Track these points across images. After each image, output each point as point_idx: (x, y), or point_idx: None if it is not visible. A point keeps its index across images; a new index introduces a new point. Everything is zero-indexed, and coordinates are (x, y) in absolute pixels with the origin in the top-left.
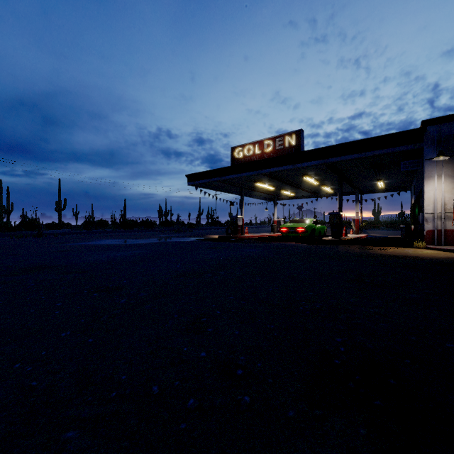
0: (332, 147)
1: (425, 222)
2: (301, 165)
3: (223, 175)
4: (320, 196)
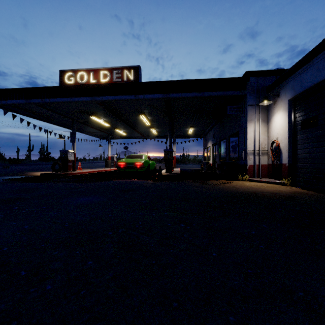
0: (174, 82)
1: (248, 158)
2: (144, 97)
3: (46, 97)
4: (146, 138)
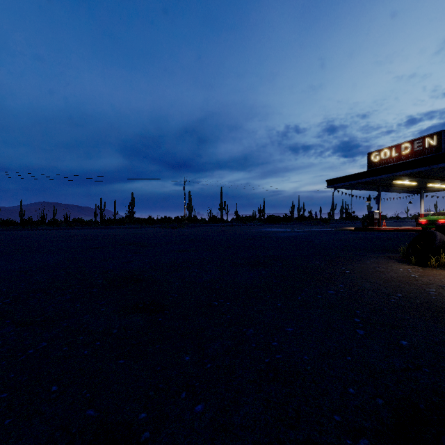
0: None
1: None
2: (438, 166)
3: (359, 179)
4: None
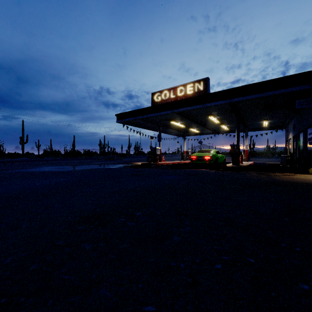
0: (236, 88)
1: None
2: (210, 104)
3: (145, 114)
4: (217, 133)
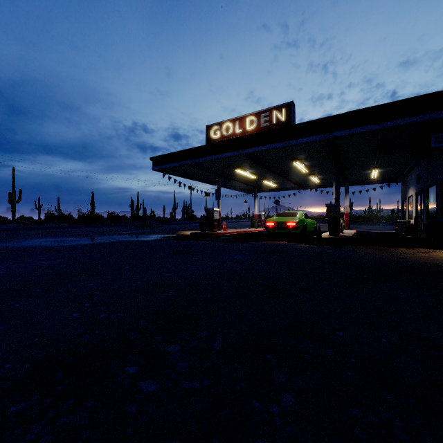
0: (338, 116)
1: None
2: (297, 142)
3: (196, 157)
4: (303, 188)
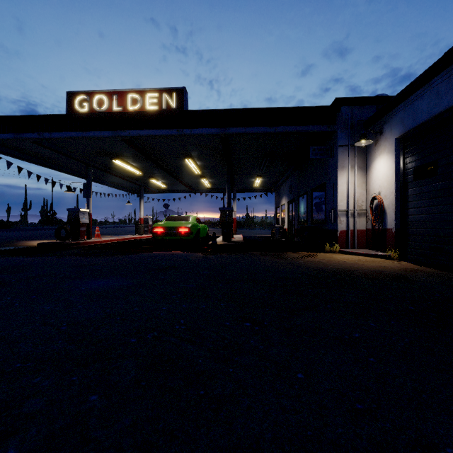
0: (235, 111)
1: (338, 221)
2: (191, 132)
3: (46, 130)
4: (194, 192)
